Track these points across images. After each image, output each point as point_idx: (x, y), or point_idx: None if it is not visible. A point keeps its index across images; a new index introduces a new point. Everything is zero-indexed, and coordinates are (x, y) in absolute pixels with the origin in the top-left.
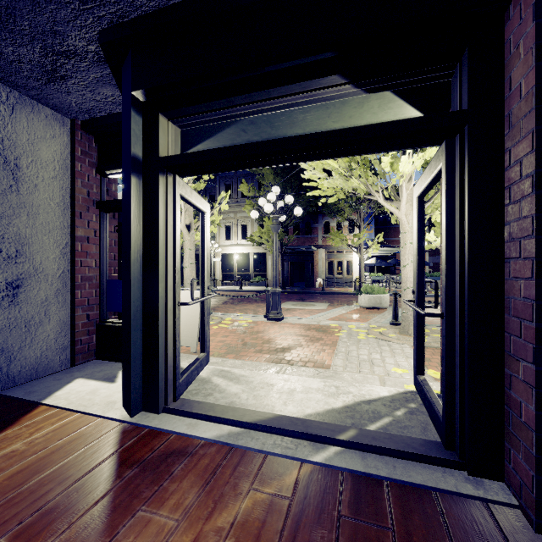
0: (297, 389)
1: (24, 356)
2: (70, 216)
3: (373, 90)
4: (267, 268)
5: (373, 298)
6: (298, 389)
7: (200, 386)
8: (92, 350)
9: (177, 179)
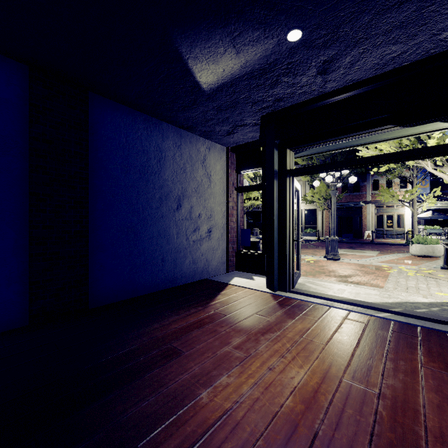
0: (361, 293)
1: (212, 264)
2: (226, 196)
3: (413, 126)
4: (317, 221)
5: (424, 247)
6: (362, 293)
7: (300, 286)
8: (234, 265)
9: (293, 178)
